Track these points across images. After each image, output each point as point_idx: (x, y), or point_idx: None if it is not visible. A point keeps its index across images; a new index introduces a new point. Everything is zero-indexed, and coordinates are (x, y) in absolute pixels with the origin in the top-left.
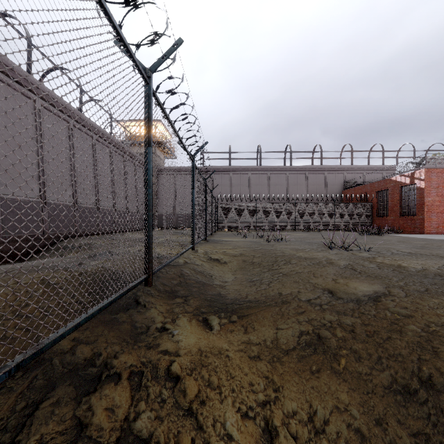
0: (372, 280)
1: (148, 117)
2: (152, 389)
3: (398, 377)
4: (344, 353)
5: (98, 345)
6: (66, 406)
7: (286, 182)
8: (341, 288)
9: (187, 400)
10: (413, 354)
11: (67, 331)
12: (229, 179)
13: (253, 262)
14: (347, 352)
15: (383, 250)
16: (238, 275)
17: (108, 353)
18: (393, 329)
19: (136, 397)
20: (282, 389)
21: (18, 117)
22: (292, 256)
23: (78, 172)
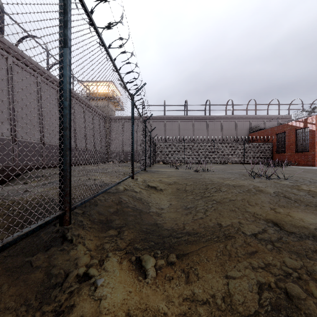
0: (315, 210)
1: (63, 9)
2: None
3: None
4: None
5: None
6: None
7: (206, 128)
8: (286, 220)
9: None
10: None
11: None
12: (163, 125)
13: (186, 189)
14: None
15: (299, 178)
16: (173, 201)
17: None
18: None
19: None
20: None
21: None
22: (221, 184)
23: (45, 117)
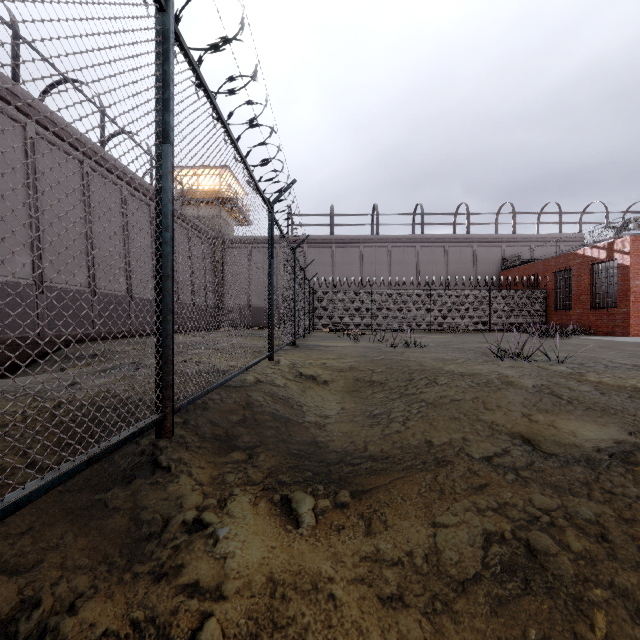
0: (601, 417)
1: (162, 80)
2: None
3: None
4: (599, 597)
5: (39, 578)
6: None
7: (415, 260)
8: (546, 434)
9: None
10: None
11: None
12: (330, 255)
13: (372, 381)
14: (605, 596)
15: (587, 360)
16: (348, 403)
17: (57, 599)
18: None
19: None
20: None
21: None
22: (438, 371)
23: (98, 240)
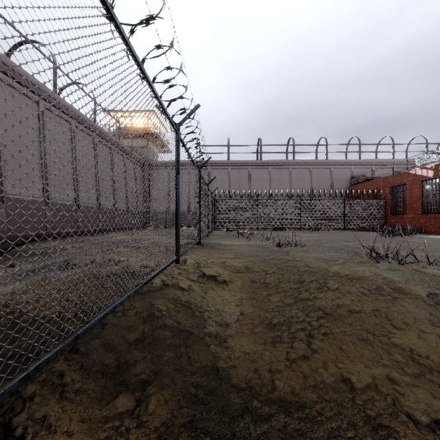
0: None
1: None
2: None
3: None
4: None
5: None
6: None
7: (288, 178)
8: None
9: None
10: None
11: None
12: (227, 174)
13: (267, 283)
14: None
15: None
16: (246, 306)
17: None
18: None
19: None
20: None
21: None
22: (325, 273)
23: (51, 162)
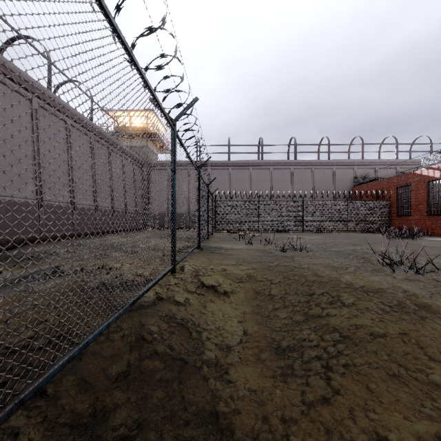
0: None
1: None
2: None
3: None
4: None
5: None
6: None
7: (290, 178)
8: None
9: None
10: None
11: None
12: (228, 174)
13: (272, 294)
14: None
15: None
16: (250, 324)
17: None
18: None
19: None
20: None
21: None
22: (336, 284)
23: (45, 162)
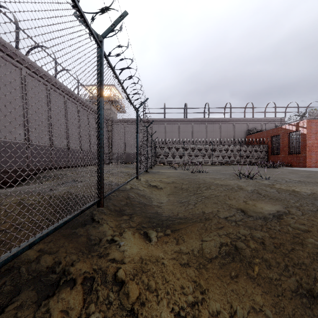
0: (274, 202)
1: (100, 73)
2: (101, 293)
3: (303, 283)
4: (257, 261)
5: (59, 255)
6: (27, 309)
7: (205, 130)
8: (251, 208)
9: (130, 302)
10: (314, 263)
11: (20, 251)
12: (164, 127)
13: (182, 188)
14: (259, 261)
15: (279, 178)
16: (171, 197)
17: (67, 262)
18: (295, 241)
19: (87, 300)
20: (208, 292)
21: (8, 81)
22: (211, 183)
23: (54, 122)
